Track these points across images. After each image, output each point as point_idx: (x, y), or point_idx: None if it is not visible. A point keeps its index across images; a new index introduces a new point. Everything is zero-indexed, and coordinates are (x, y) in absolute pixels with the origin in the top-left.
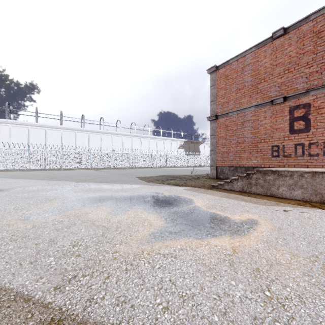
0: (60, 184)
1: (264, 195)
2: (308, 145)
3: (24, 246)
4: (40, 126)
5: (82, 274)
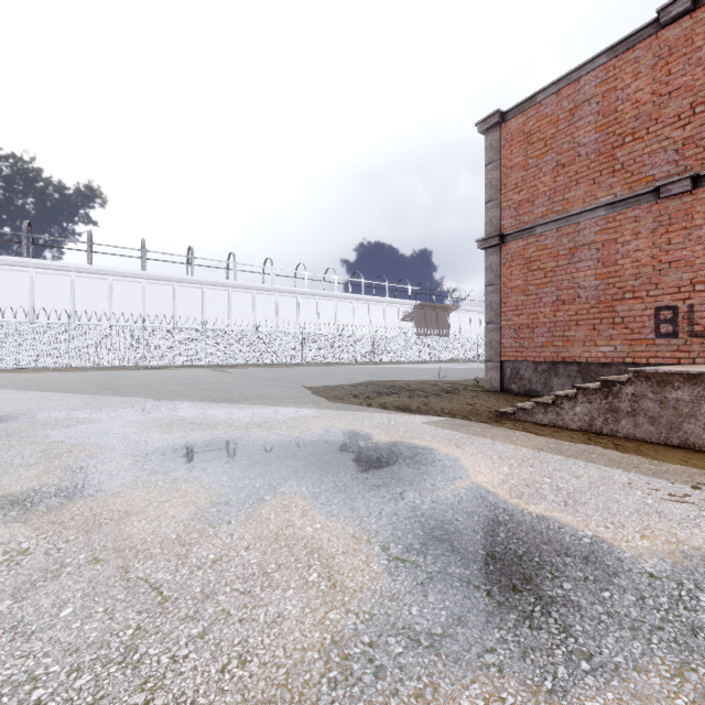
0: (112, 406)
1: (660, 444)
2: None
3: None
4: (97, 272)
5: None
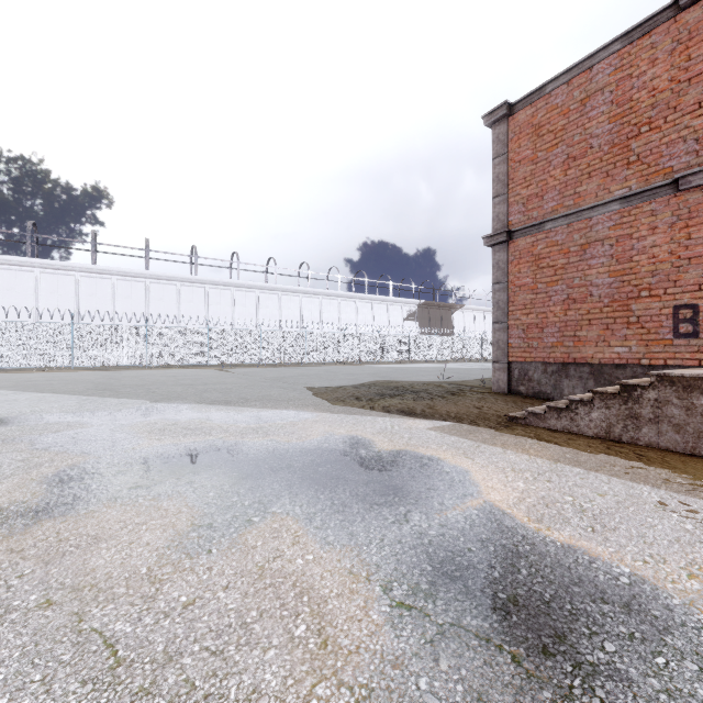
0: (107, 408)
1: (686, 454)
2: None
3: None
4: (101, 272)
5: None
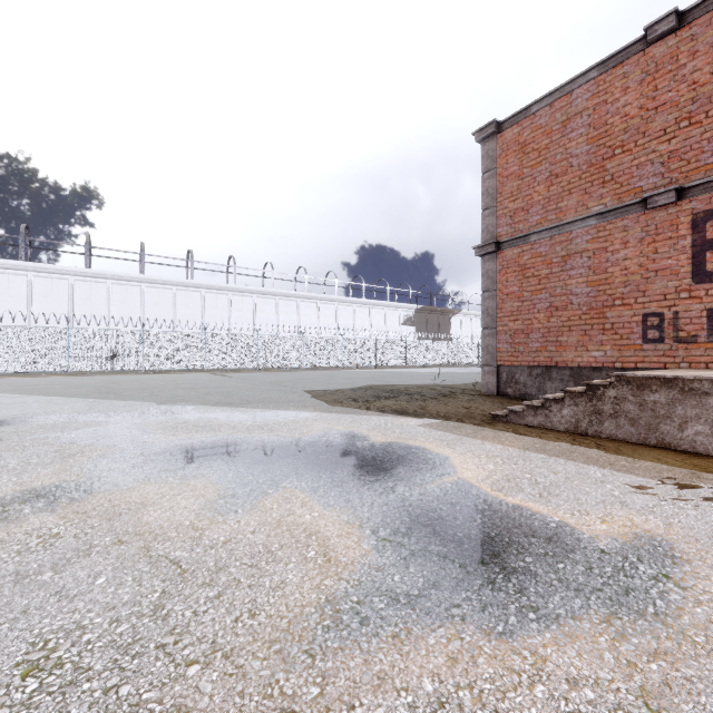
0: (117, 409)
1: (639, 444)
2: None
3: None
4: (95, 276)
5: None
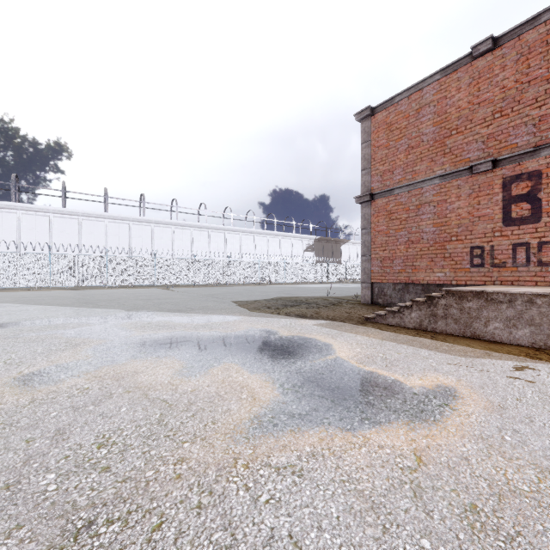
0: (97, 315)
1: (460, 336)
2: (537, 246)
3: (2, 446)
4: (69, 213)
5: (106, 517)
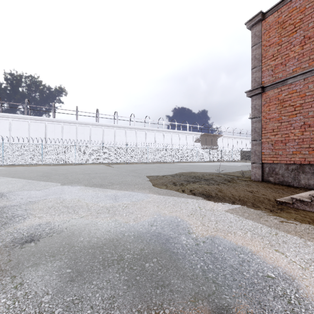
0: (34, 189)
1: None
2: None
3: None
4: (56, 121)
5: None
